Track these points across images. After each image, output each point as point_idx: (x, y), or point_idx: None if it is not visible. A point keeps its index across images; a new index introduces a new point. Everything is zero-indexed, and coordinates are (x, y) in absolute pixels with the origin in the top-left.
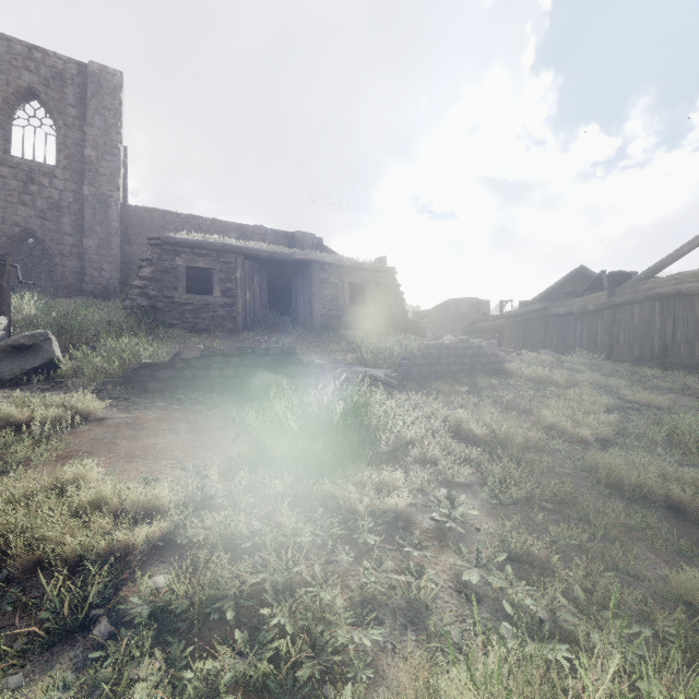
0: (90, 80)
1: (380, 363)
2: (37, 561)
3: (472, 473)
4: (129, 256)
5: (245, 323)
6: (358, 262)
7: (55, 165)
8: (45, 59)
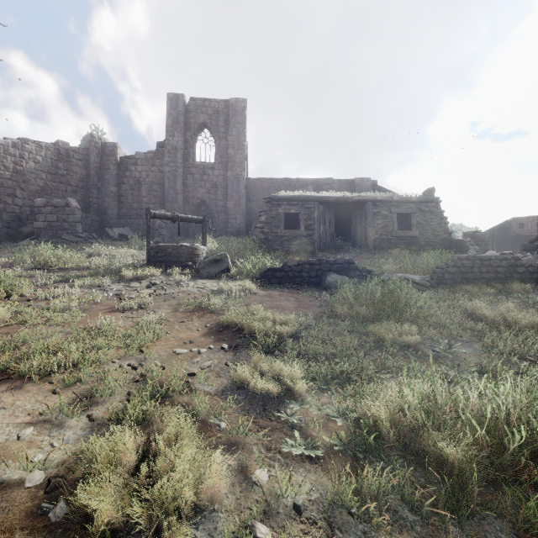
0: (230, 109)
1: (418, 271)
2: (251, 333)
3: (472, 336)
4: (250, 209)
5: (319, 247)
6: (405, 197)
7: (214, 162)
8: (210, 104)
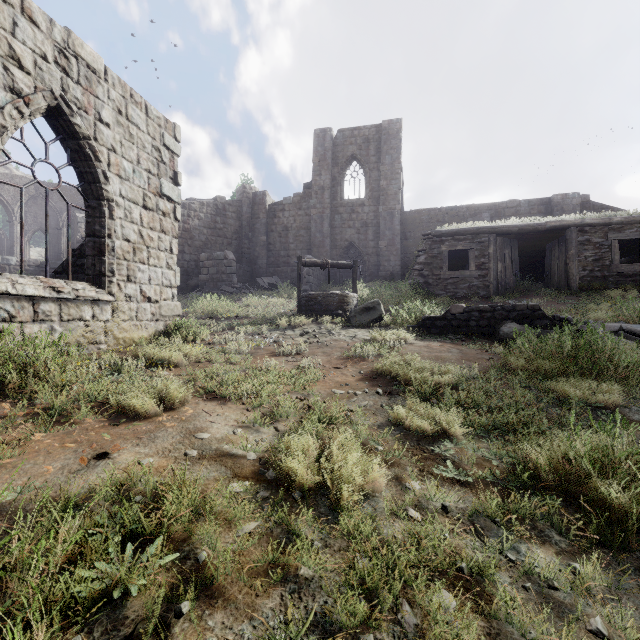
0: (382, 134)
1: None
2: (406, 381)
3: None
4: (405, 248)
5: (496, 290)
6: (633, 215)
7: (364, 198)
8: (359, 133)
